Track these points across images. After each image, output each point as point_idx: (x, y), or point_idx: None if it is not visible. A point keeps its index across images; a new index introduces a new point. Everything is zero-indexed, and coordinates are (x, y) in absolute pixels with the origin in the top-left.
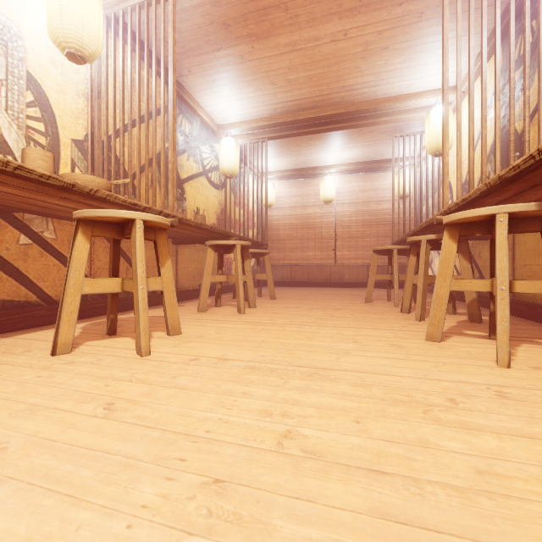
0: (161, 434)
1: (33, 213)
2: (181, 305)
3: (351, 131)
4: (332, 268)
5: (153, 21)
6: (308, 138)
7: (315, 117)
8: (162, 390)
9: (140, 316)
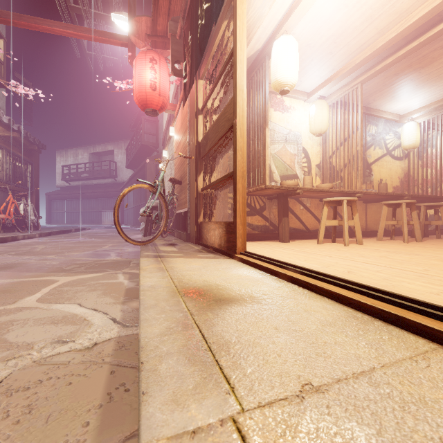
0: (351, 253)
1: (304, 198)
2: (368, 238)
3: None
4: None
5: (350, 102)
6: None
7: None
8: (352, 250)
9: (345, 233)
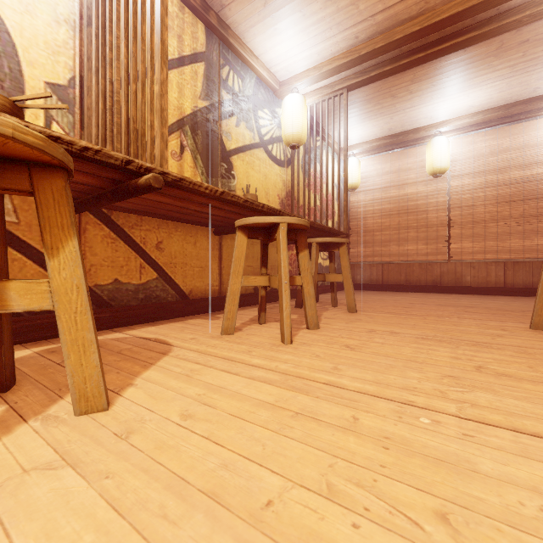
0: None
1: None
2: (217, 317)
3: (482, 51)
4: (444, 267)
5: None
6: (409, 79)
7: (422, 28)
8: None
9: None
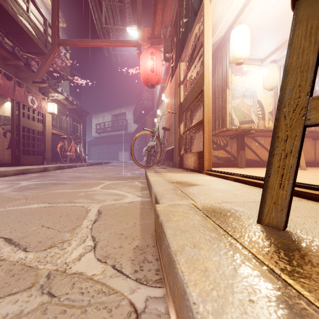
0: None
1: (258, 137)
2: (315, 167)
3: None
4: None
5: None
6: None
7: None
8: None
9: None
